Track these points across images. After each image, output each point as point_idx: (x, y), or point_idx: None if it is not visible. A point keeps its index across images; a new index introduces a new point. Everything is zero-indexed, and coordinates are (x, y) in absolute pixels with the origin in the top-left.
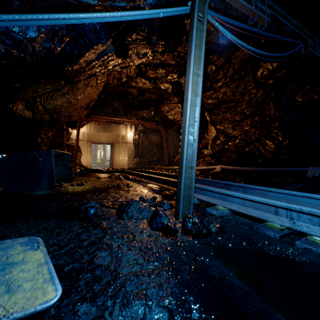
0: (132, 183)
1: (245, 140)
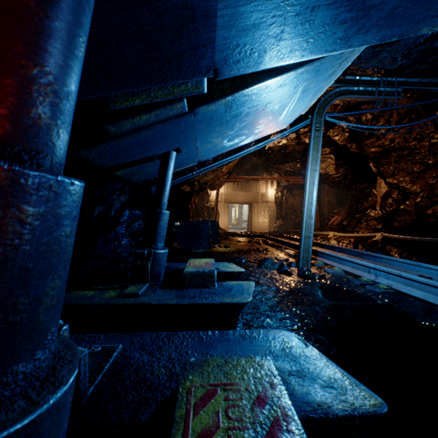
0: (271, 248)
1: (429, 199)
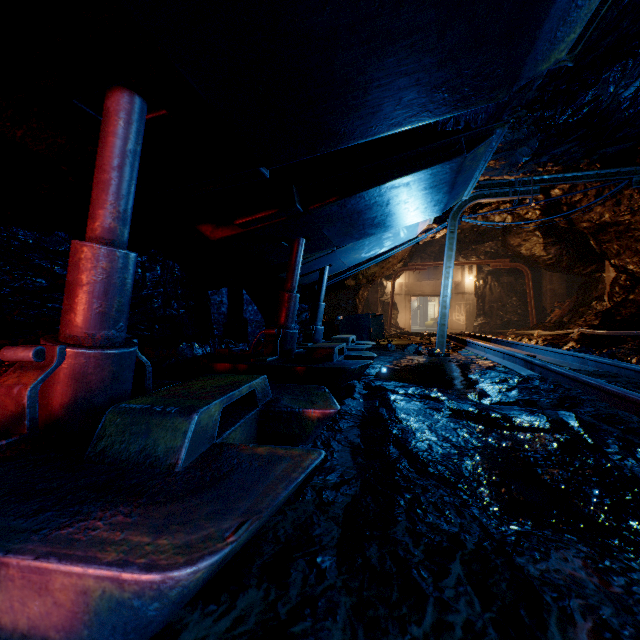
0: None
1: None
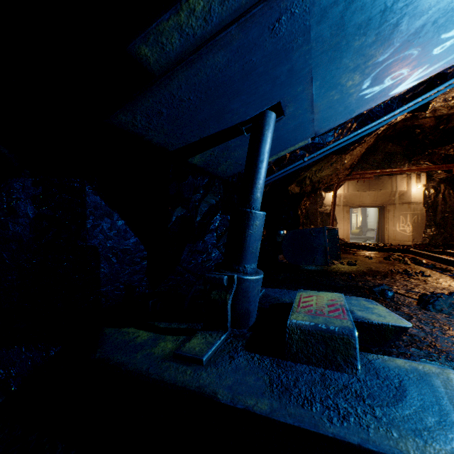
0: (429, 271)
1: None
